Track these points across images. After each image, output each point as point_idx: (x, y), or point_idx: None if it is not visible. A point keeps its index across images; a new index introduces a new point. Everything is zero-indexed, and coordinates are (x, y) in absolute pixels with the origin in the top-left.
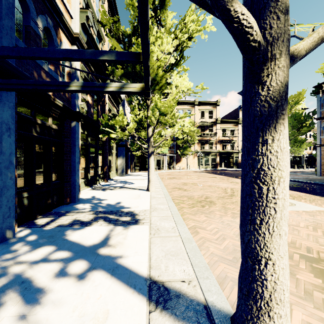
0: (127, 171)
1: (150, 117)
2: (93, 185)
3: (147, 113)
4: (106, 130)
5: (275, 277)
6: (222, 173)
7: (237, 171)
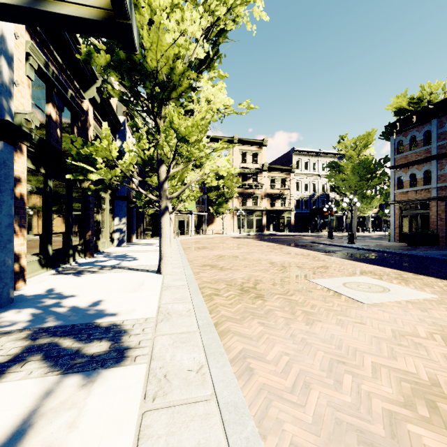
0: (132, 238)
1: (162, 145)
2: (61, 265)
3: (158, 141)
4: (80, 167)
5: None
6: (271, 240)
7: (290, 236)
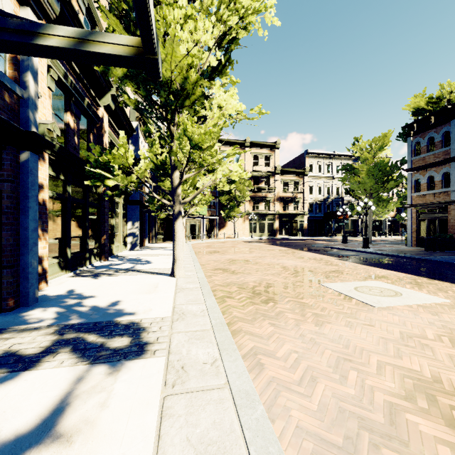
0: (144, 242)
1: (176, 152)
2: (78, 268)
3: (171, 147)
4: (97, 174)
5: None
6: (284, 244)
7: (303, 240)
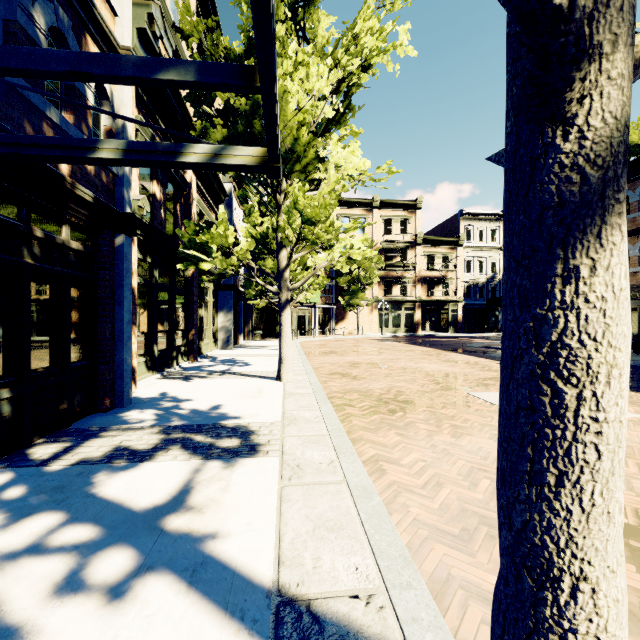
0: (238, 339)
1: (283, 228)
2: (165, 369)
3: (277, 221)
4: (190, 255)
5: (599, 626)
6: (427, 343)
7: (455, 338)
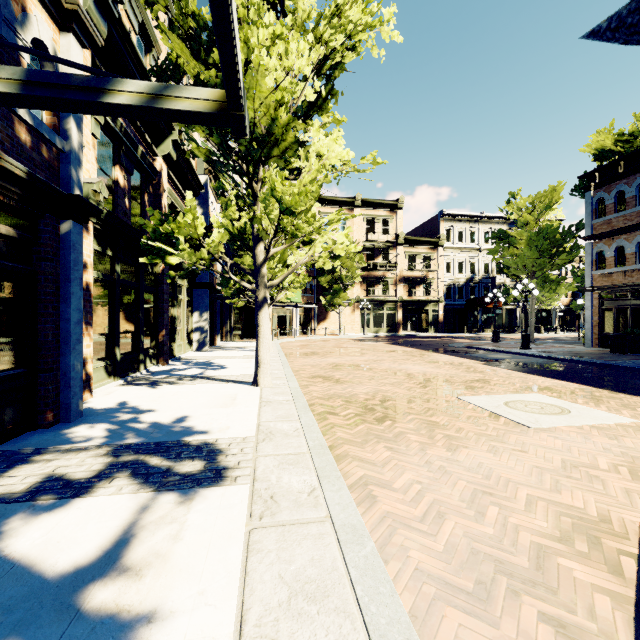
0: (215, 340)
1: (260, 218)
2: (129, 374)
3: (254, 211)
4: (156, 248)
5: None
6: (409, 343)
7: (436, 338)
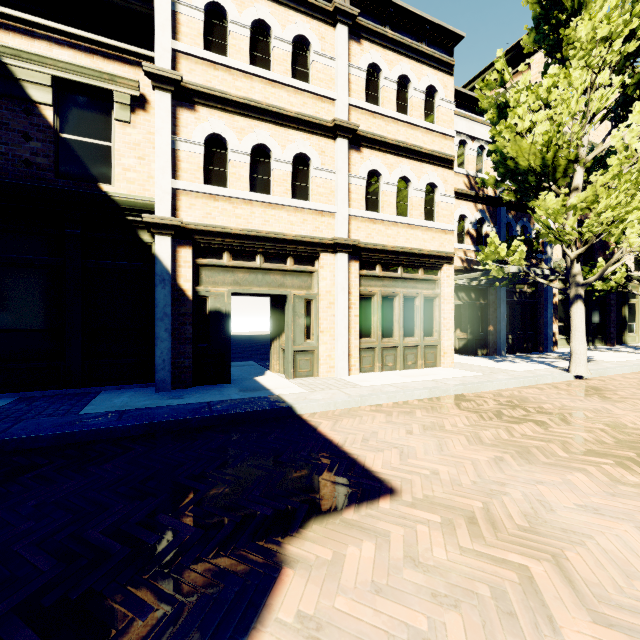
0: None
1: None
2: None
3: None
4: None
5: (572, 346)
6: None
7: None
